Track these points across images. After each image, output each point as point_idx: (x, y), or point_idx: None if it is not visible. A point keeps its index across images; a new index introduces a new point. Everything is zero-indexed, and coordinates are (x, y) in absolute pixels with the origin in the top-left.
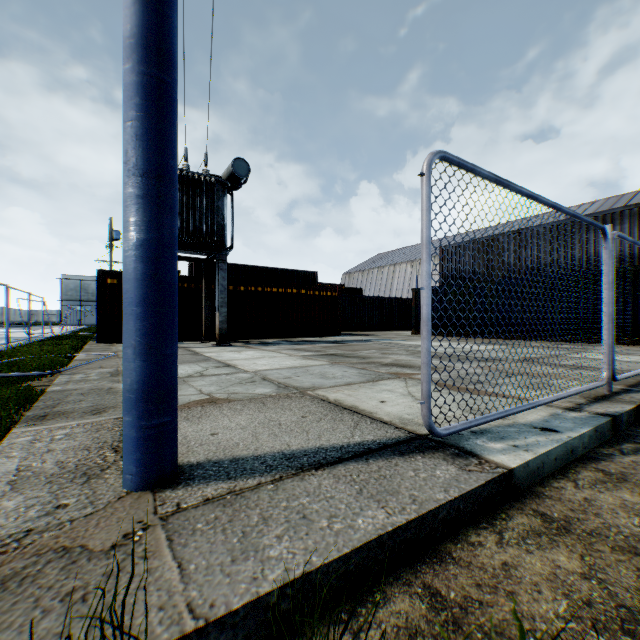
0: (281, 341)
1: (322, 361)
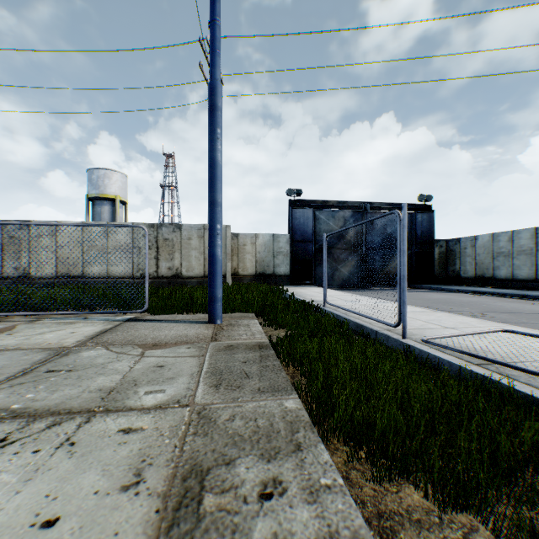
0: None
1: None
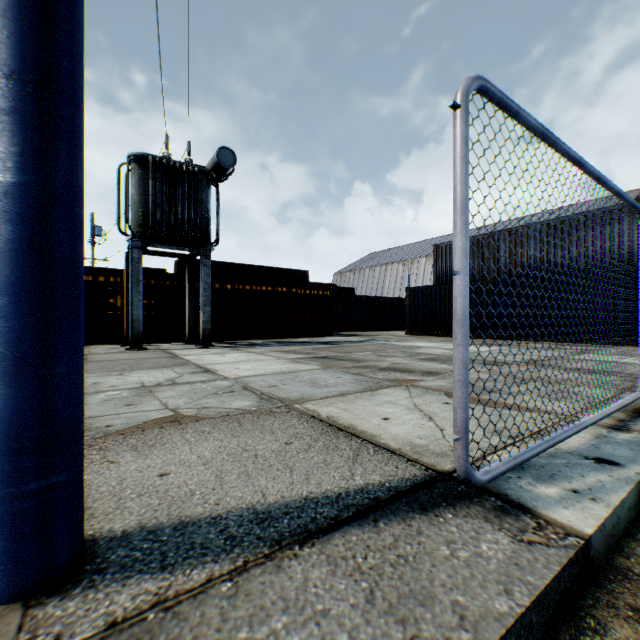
0: (270, 342)
1: (313, 365)
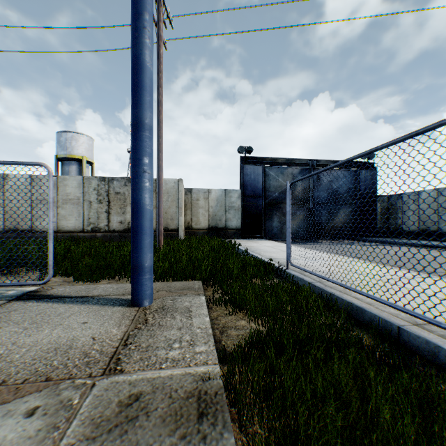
0: None
1: None
